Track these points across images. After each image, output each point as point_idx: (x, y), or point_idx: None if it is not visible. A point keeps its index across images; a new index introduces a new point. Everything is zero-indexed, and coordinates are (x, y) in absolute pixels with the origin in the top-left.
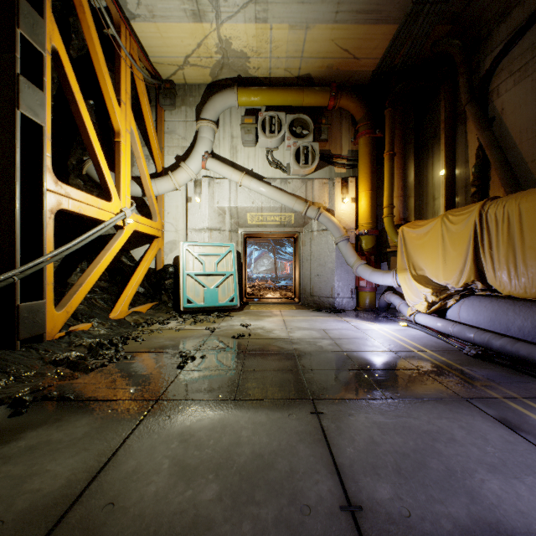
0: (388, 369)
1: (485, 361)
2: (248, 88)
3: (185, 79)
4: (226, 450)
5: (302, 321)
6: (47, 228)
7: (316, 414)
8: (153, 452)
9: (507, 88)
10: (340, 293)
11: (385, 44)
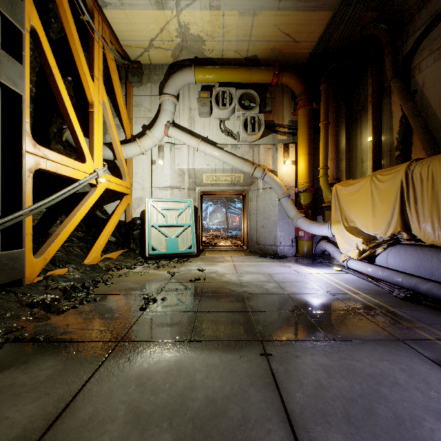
0: (328, 311)
1: (413, 303)
2: (203, 67)
3: (150, 60)
4: (181, 395)
5: (250, 266)
6: (26, 185)
7: (266, 356)
8: (111, 397)
9: (427, 64)
10: (282, 242)
11: (321, 29)
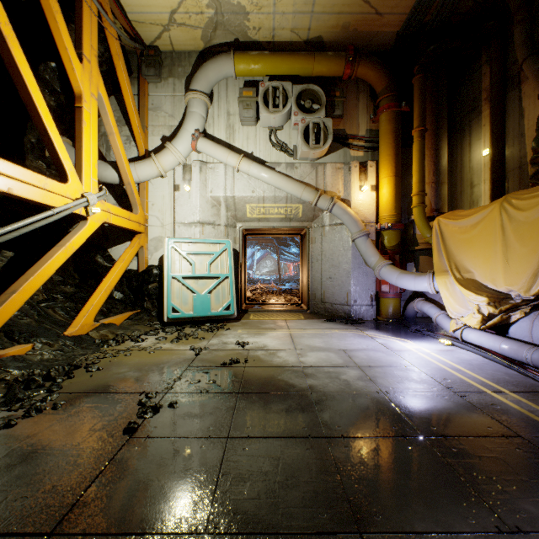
0: (468, 436)
1: None
2: (247, 53)
3: (172, 44)
4: None
5: (314, 336)
6: None
7: None
8: None
9: None
10: (357, 300)
11: None
